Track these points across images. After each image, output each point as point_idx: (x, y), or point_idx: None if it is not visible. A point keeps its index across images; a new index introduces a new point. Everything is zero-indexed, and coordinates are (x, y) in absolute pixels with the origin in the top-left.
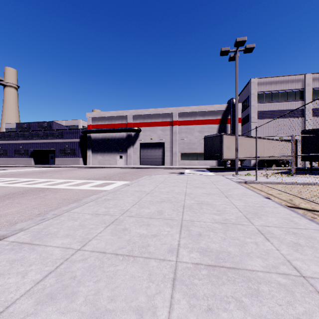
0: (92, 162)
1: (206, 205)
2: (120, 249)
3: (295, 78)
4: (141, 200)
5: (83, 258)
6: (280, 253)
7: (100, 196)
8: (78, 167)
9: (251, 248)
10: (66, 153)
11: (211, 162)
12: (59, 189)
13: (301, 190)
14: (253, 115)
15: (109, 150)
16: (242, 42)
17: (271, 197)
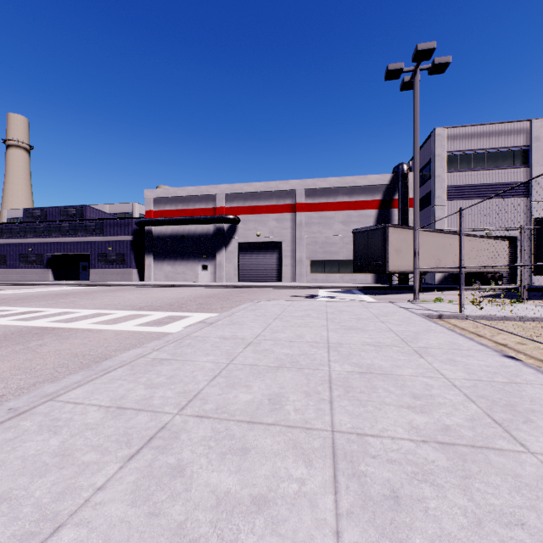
0: (155, 276)
1: (382, 378)
2: None
3: (513, 127)
4: (233, 363)
5: None
6: None
7: (145, 352)
8: (128, 286)
9: None
10: (109, 261)
11: (364, 277)
12: (75, 330)
13: None
14: (439, 193)
15: (185, 256)
16: (429, 51)
17: (509, 351)
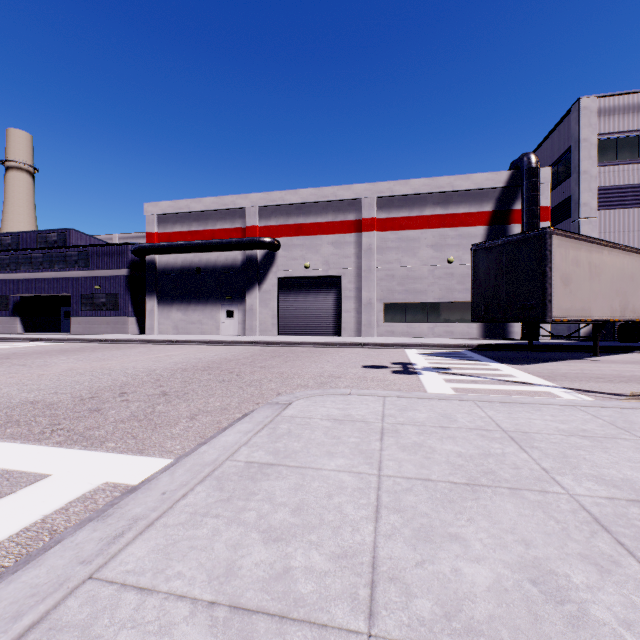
0: (160, 326)
1: None
2: None
3: None
4: None
5: None
6: None
7: None
8: (109, 342)
9: None
10: (96, 305)
11: (466, 328)
12: None
13: None
14: (587, 198)
15: (201, 297)
16: None
17: None
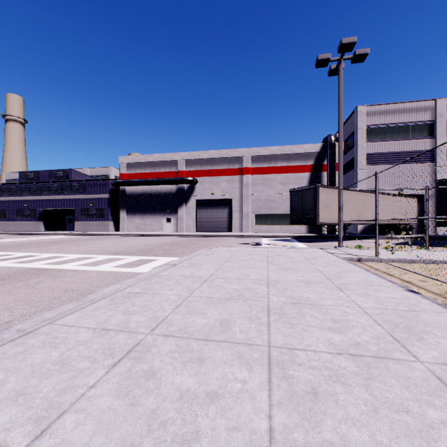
0: (128, 227)
1: (309, 307)
2: None
3: (421, 105)
4: (192, 296)
5: None
6: None
7: (122, 287)
8: (106, 235)
9: None
10: (90, 215)
11: (299, 228)
12: (64, 270)
13: None
14: (361, 159)
15: (152, 210)
16: (351, 44)
17: (413, 287)
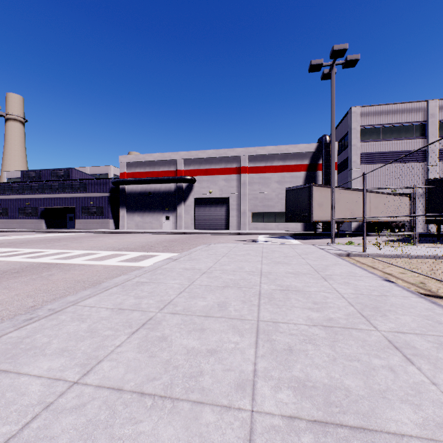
0: (128, 225)
1: (295, 293)
2: (150, 383)
3: (414, 106)
4: (193, 284)
5: (79, 404)
6: (441, 391)
7: (130, 278)
8: (107, 233)
9: (386, 381)
10: (90, 213)
11: (295, 226)
12: (73, 265)
13: (433, 266)
14: (355, 159)
15: (151, 209)
16: (342, 51)
17: (392, 278)
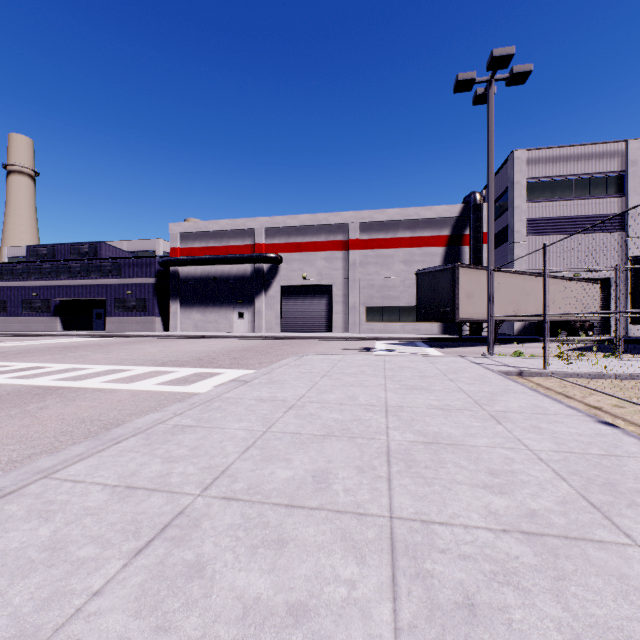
0: (182, 325)
1: (451, 450)
2: None
3: (606, 149)
4: (271, 431)
5: None
6: None
7: (164, 417)
8: (151, 337)
9: None
10: (128, 308)
11: (429, 326)
12: (83, 390)
13: None
14: (518, 227)
15: (217, 301)
16: (506, 58)
17: (605, 416)
